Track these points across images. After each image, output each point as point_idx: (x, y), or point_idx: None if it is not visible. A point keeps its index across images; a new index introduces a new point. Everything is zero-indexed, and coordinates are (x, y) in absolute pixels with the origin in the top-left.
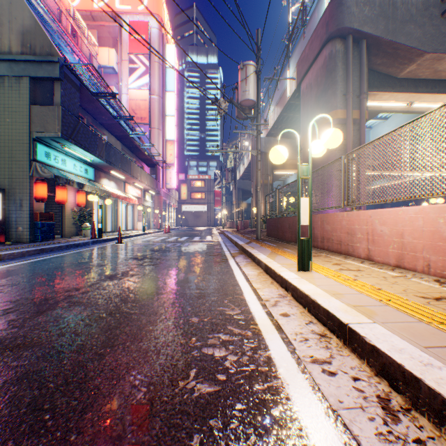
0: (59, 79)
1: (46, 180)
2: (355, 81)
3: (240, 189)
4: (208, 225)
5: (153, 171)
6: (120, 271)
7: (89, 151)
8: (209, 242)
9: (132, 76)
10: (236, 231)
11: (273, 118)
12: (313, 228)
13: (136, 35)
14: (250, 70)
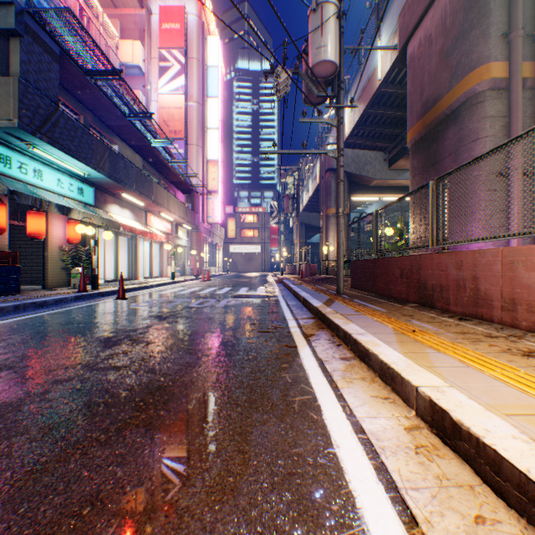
0: (16, 33)
1: (3, 200)
2: (524, 10)
3: (303, 224)
4: (261, 270)
5: (189, 200)
6: (1, 402)
7: (78, 158)
8: (260, 298)
9: (164, 77)
10: (300, 279)
11: (352, 120)
12: (477, 278)
13: (169, 24)
14: (329, 12)
